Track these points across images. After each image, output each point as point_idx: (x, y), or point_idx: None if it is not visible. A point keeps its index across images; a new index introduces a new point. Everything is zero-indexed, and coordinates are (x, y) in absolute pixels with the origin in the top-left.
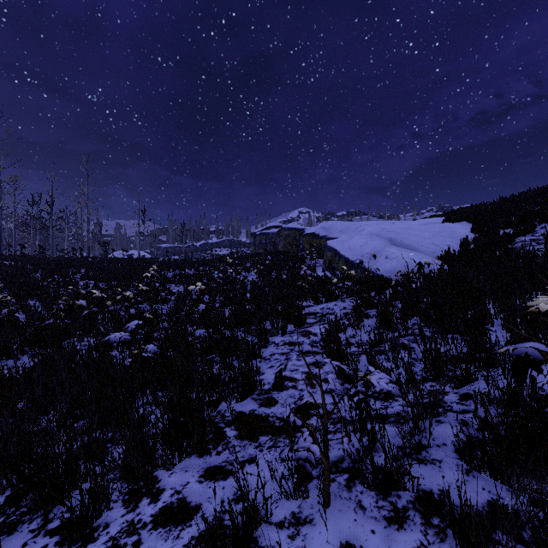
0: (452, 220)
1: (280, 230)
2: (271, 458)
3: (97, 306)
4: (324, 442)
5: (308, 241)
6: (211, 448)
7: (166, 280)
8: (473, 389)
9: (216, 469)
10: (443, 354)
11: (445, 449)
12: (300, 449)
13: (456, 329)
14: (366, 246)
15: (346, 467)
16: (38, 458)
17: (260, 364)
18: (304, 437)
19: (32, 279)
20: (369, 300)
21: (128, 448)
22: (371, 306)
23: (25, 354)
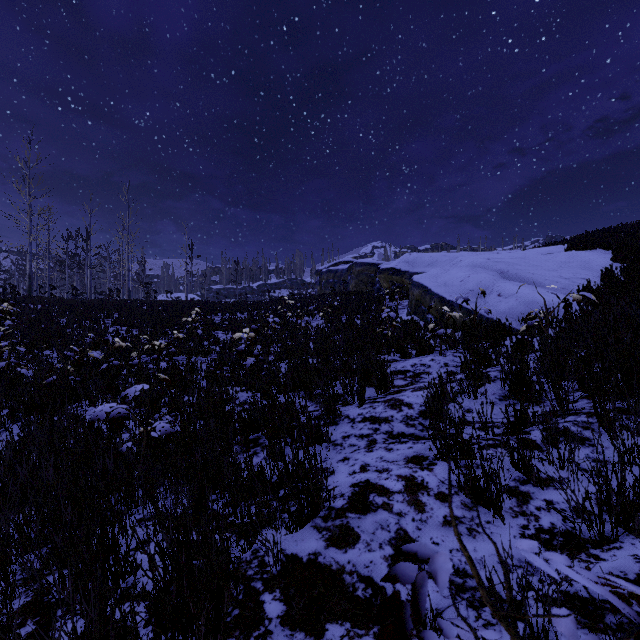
0: (580, 247)
1: (351, 266)
2: None
3: (122, 358)
4: None
5: (387, 278)
6: None
7: (212, 326)
8: None
9: None
10: None
11: None
12: None
13: None
14: (469, 280)
15: None
16: None
17: (328, 452)
18: None
19: (54, 324)
20: (484, 353)
21: None
22: (487, 363)
23: (17, 421)
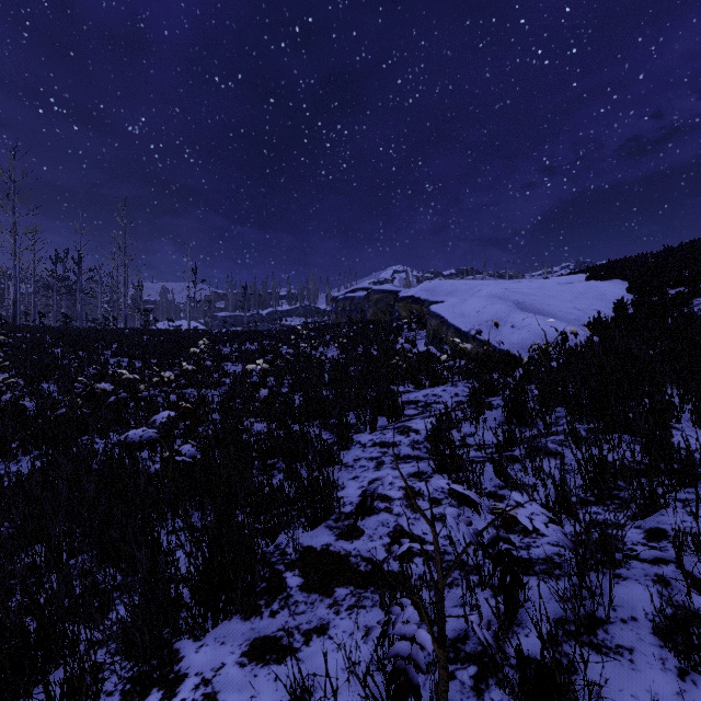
0: (600, 277)
1: (369, 293)
2: (351, 627)
3: (128, 390)
4: (439, 619)
5: (406, 307)
6: (262, 605)
7: (221, 357)
8: (666, 521)
9: (267, 643)
10: (611, 464)
11: (637, 628)
12: (399, 636)
13: (625, 426)
14: (485, 311)
15: (472, 653)
16: (5, 617)
17: (340, 473)
18: (405, 617)
19: (50, 356)
20: (491, 383)
21: (133, 608)
22: (493, 393)
23: (28, 454)
